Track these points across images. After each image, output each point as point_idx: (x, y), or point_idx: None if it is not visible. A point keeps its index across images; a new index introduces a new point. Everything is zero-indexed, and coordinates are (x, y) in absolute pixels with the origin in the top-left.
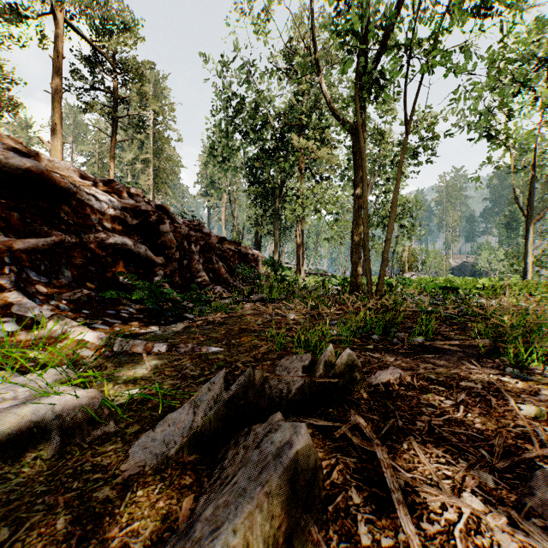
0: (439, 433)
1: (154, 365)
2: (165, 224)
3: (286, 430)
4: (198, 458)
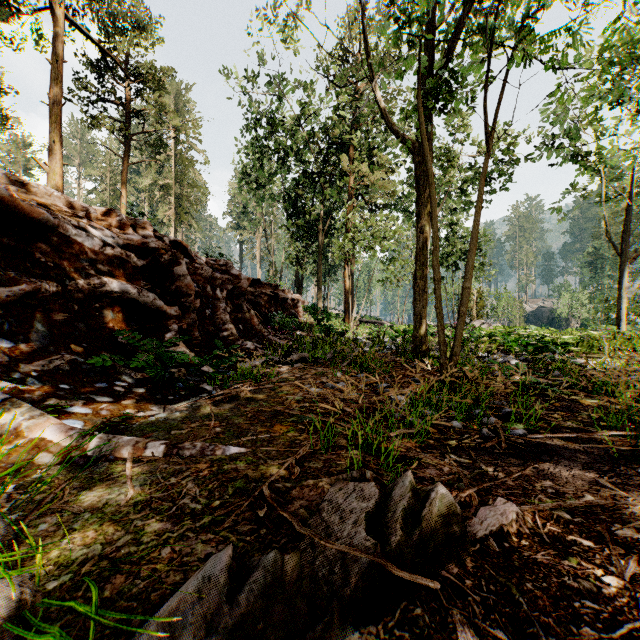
0: None
1: (139, 485)
2: (181, 266)
3: None
4: None
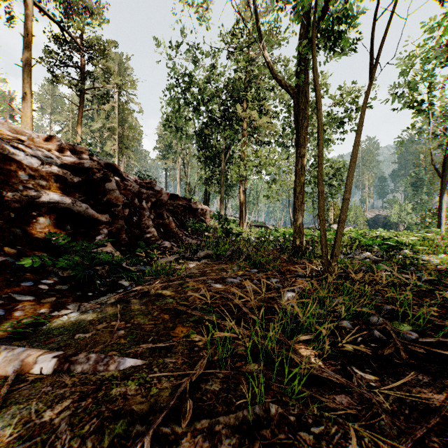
0: None
1: (1, 427)
2: (111, 182)
3: None
4: None
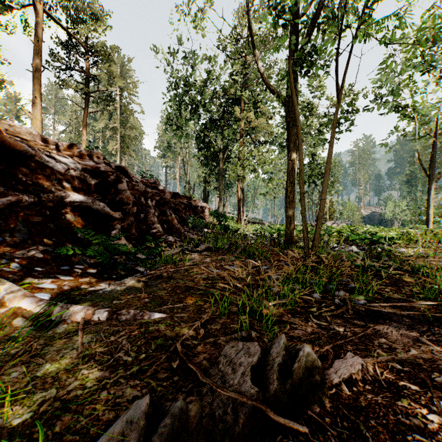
0: None
1: (87, 342)
2: (123, 183)
3: None
4: None
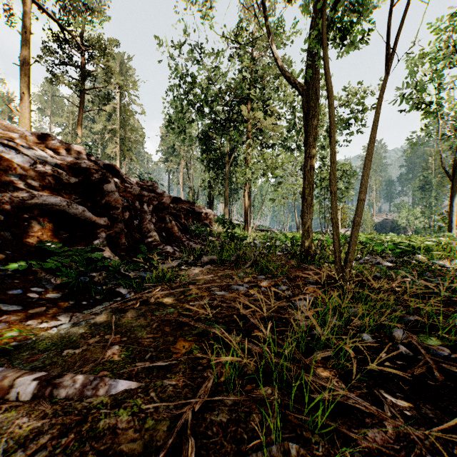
0: None
1: None
2: (110, 183)
3: None
4: None
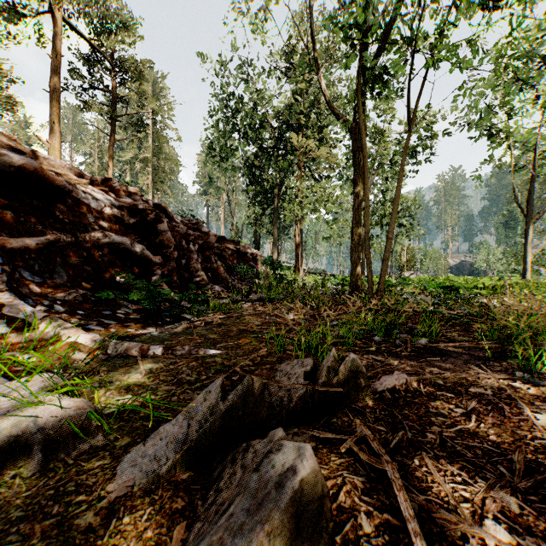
0: (452, 447)
1: (149, 369)
2: (163, 223)
3: (289, 451)
4: (192, 476)
